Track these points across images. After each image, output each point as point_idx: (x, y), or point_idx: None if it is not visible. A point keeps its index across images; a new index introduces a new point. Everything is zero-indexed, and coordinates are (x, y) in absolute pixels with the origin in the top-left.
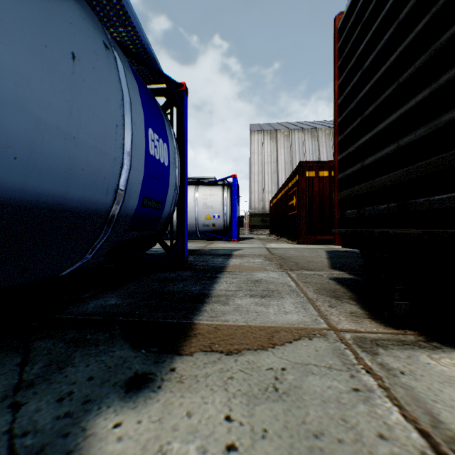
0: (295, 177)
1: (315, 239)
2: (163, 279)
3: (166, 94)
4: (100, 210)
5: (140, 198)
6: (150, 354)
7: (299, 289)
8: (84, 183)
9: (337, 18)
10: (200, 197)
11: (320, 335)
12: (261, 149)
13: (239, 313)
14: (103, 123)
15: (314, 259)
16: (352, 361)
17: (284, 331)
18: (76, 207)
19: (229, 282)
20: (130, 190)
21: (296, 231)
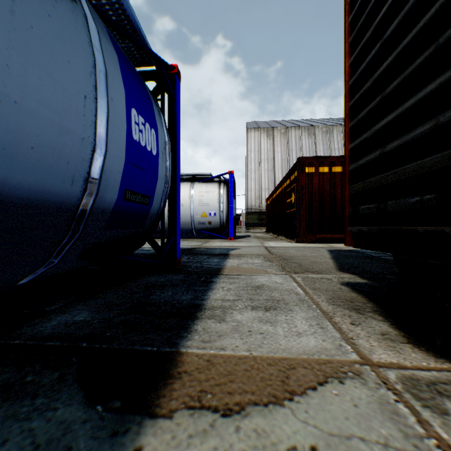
0: (294, 173)
1: (315, 237)
2: (150, 284)
3: (156, 78)
4: (64, 203)
5: (121, 191)
6: (108, 415)
7: (309, 298)
8: (35, 167)
9: None
10: (196, 195)
11: (353, 375)
12: (257, 147)
13: (239, 334)
14: (64, 90)
15: (318, 259)
16: (416, 429)
17: (302, 367)
18: (25, 199)
19: (226, 289)
20: (107, 179)
21: (295, 229)
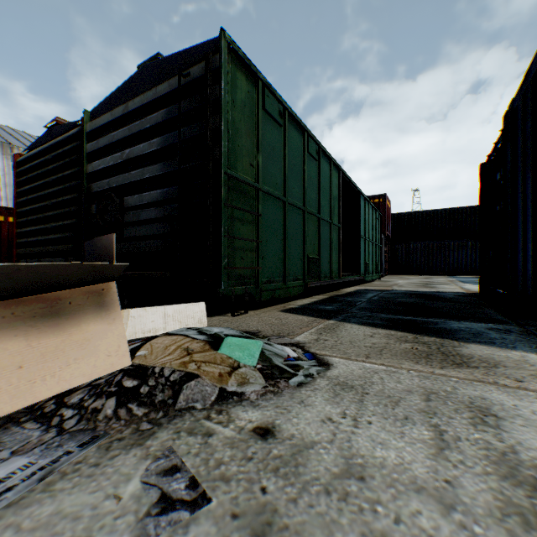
0: None
1: None
2: None
3: None
4: None
5: None
6: None
7: None
8: None
9: (17, 155)
10: None
11: None
12: None
13: None
14: None
15: None
16: None
17: None
18: None
19: None
20: None
21: None
